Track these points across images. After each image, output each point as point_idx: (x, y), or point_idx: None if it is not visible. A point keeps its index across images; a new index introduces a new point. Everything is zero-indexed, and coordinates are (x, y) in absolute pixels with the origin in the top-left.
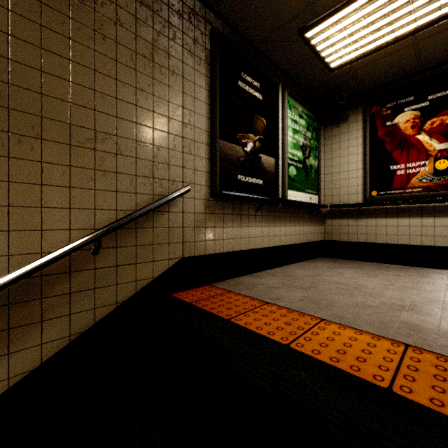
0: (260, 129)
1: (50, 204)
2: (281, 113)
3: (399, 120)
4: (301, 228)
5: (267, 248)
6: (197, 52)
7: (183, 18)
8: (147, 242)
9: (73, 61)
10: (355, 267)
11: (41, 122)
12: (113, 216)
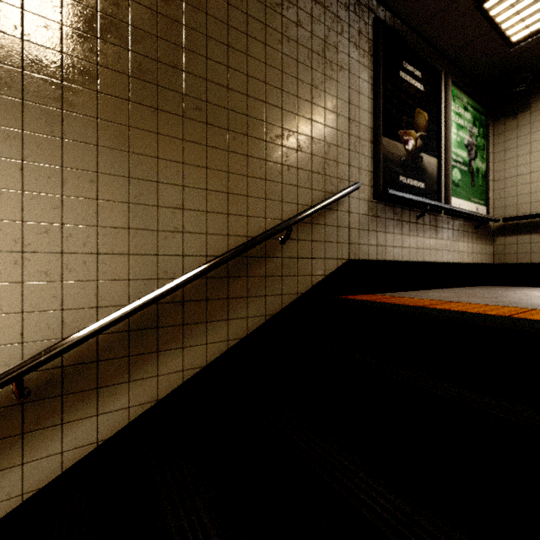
0: (421, 125)
1: (253, 193)
2: (443, 106)
3: None
4: (465, 245)
5: (428, 262)
6: (361, 44)
7: (349, 10)
8: (320, 239)
9: (267, 64)
10: None
11: (247, 120)
12: (294, 210)
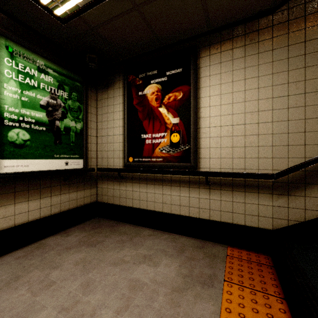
0: None
1: None
2: None
3: (147, 91)
4: (46, 200)
5: None
6: None
7: None
8: None
9: None
10: (100, 240)
11: None
12: None
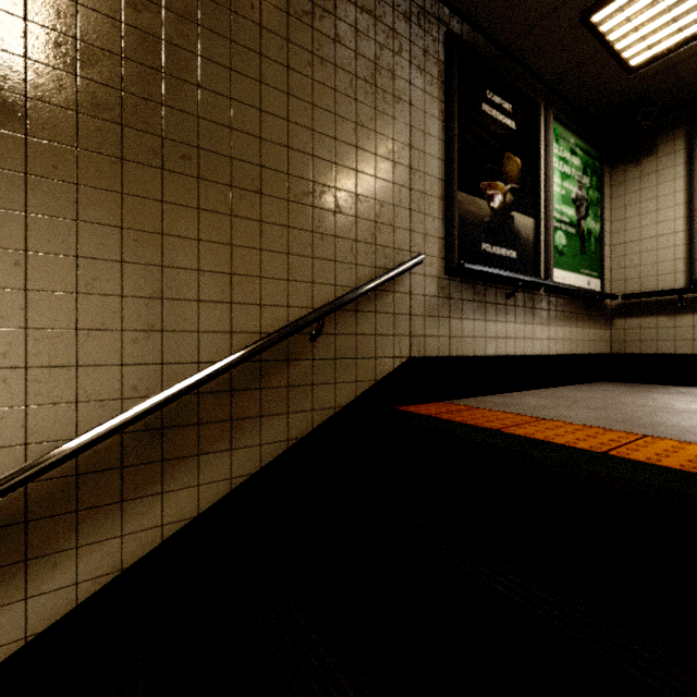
0: (512, 175)
1: (269, 273)
2: (543, 149)
3: None
4: (573, 330)
5: (521, 356)
6: (427, 67)
7: (410, 22)
8: (368, 331)
9: (290, 95)
10: (673, 391)
11: (260, 172)
12: (331, 293)
